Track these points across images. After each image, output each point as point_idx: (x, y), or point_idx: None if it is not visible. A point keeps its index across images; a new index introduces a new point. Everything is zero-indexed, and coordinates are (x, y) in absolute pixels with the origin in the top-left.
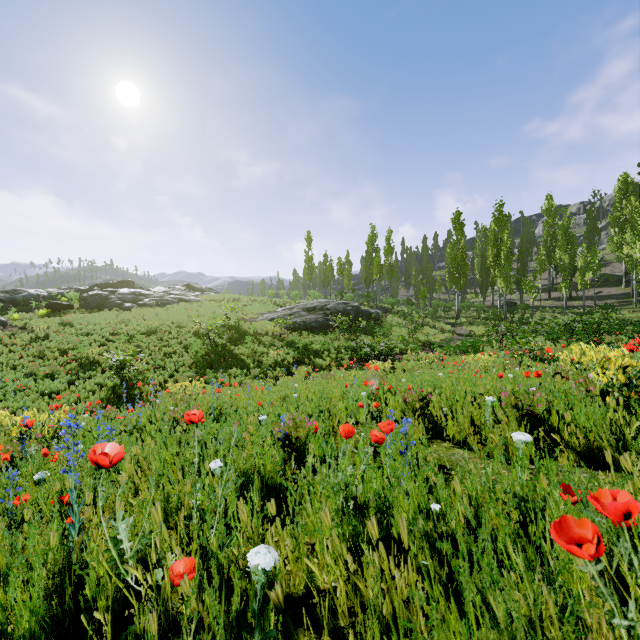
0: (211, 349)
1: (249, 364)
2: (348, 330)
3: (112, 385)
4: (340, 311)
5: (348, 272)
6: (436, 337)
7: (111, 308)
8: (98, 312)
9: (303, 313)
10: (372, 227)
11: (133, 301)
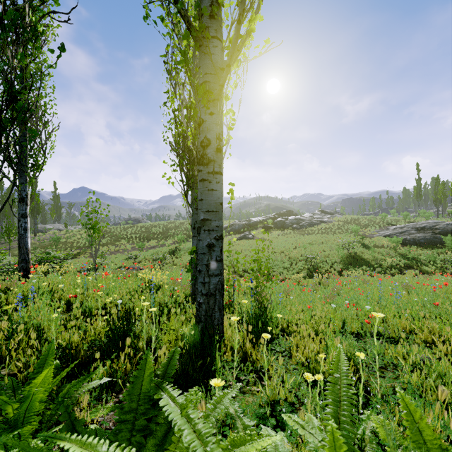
0: (348, 254)
1: (373, 265)
2: None
3: (306, 267)
4: (449, 231)
5: None
6: None
7: (287, 227)
8: (282, 230)
9: (412, 232)
10: None
11: (297, 223)
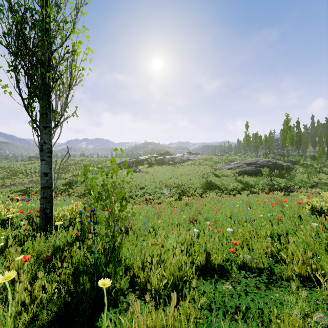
0: (206, 181)
1: (222, 188)
2: (268, 175)
3: (178, 192)
4: (264, 165)
5: (271, 140)
6: (327, 180)
7: (165, 163)
8: (162, 165)
9: (244, 166)
10: (286, 115)
11: (172, 160)
